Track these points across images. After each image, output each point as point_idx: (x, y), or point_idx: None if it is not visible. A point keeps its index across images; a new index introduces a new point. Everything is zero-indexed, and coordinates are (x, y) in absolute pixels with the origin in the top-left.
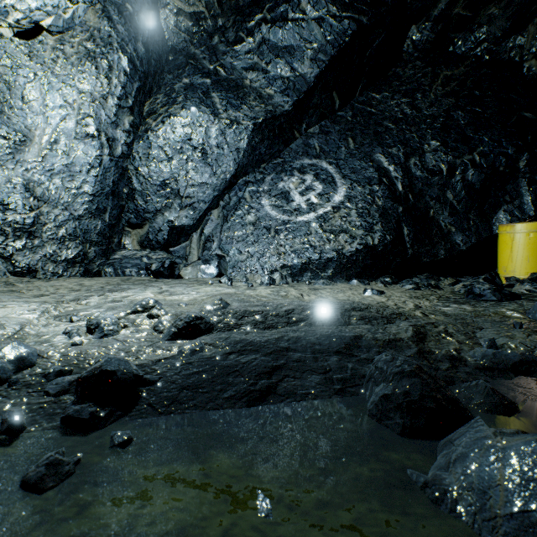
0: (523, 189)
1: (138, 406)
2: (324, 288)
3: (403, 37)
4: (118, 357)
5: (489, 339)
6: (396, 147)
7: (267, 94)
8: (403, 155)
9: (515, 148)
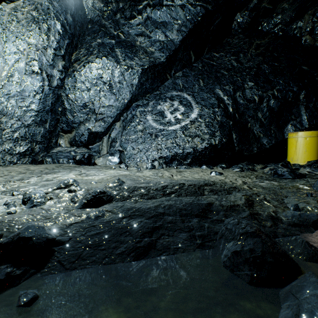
0: (302, 111)
1: (50, 263)
2: (185, 171)
3: (232, 19)
4: (36, 224)
5: (294, 204)
6: (228, 85)
7: (150, 51)
8: (232, 90)
9: (298, 87)
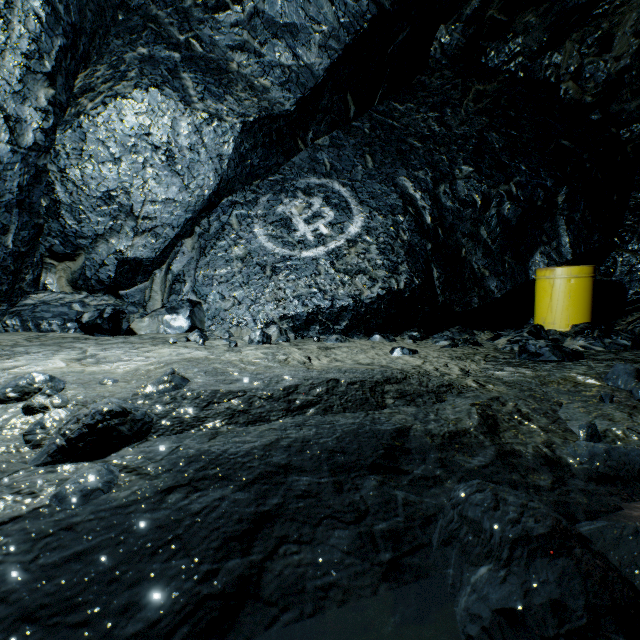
0: (561, 228)
1: None
2: (338, 346)
3: (430, 37)
4: None
5: (588, 425)
6: (423, 170)
7: (261, 85)
8: (431, 180)
9: (554, 180)
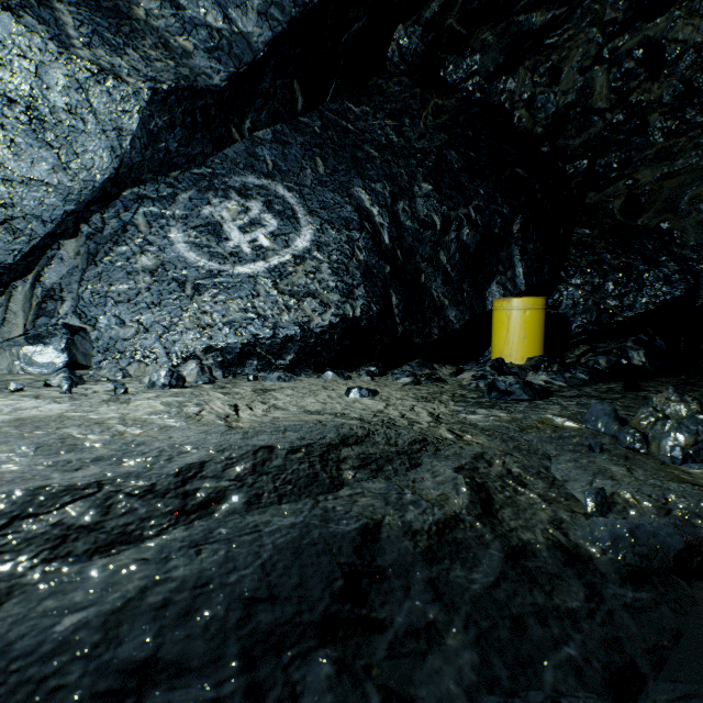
0: (516, 258)
1: None
2: (281, 387)
3: (388, 35)
4: None
5: (596, 490)
6: (381, 182)
7: (180, 46)
8: (390, 195)
9: (510, 208)
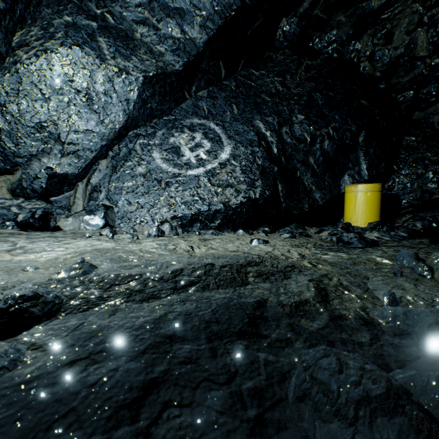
0: (361, 158)
1: None
2: (213, 238)
3: (276, 26)
4: None
5: (389, 293)
6: (272, 116)
7: (158, 51)
8: (277, 124)
9: (357, 127)
